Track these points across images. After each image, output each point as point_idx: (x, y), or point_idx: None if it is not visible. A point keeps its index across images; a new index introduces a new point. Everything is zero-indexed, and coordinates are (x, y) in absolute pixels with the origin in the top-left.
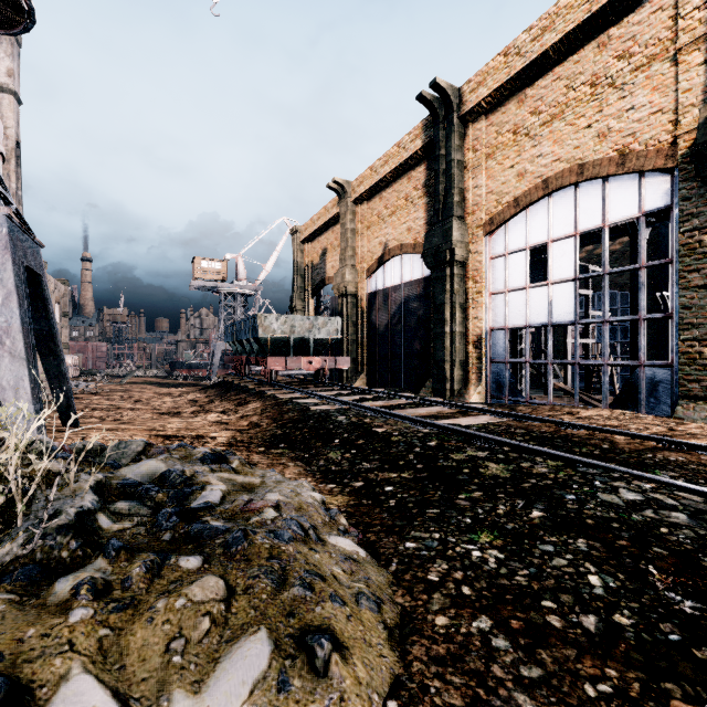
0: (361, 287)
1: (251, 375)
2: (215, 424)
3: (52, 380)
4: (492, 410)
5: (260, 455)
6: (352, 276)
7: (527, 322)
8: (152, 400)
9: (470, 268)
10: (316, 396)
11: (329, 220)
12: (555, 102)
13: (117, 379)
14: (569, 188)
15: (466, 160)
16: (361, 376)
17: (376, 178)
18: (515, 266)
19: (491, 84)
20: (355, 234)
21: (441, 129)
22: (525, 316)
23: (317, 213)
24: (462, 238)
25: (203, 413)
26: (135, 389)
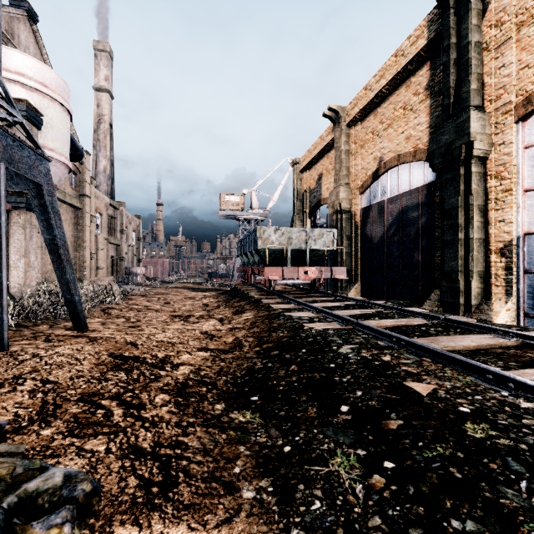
0: (355, 203)
1: (257, 283)
2: (201, 337)
3: (63, 286)
4: None
5: (205, 432)
6: (346, 194)
7: None
8: (177, 302)
9: (492, 164)
10: (311, 308)
11: (324, 147)
12: None
13: (167, 284)
14: None
15: (487, 40)
16: (355, 286)
17: (370, 95)
18: None
19: None
20: (348, 155)
21: (451, 15)
22: None
23: (313, 144)
24: (482, 129)
25: (205, 319)
26: (172, 292)
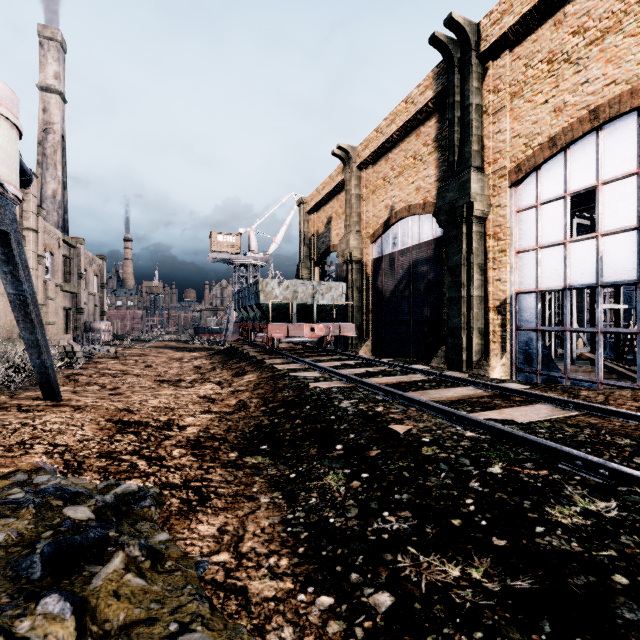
0: (366, 253)
1: (257, 341)
2: (201, 401)
3: (31, 349)
4: (549, 396)
5: (224, 471)
6: (357, 242)
7: (567, 282)
8: (161, 365)
9: (490, 225)
10: (317, 367)
11: (334, 188)
12: (607, 12)
13: (142, 343)
14: (629, 115)
15: (486, 104)
16: (366, 343)
17: (381, 139)
18: (549, 218)
19: (519, 9)
20: (359, 200)
21: (456, 73)
22: (563, 276)
23: (322, 183)
24: (481, 190)
25: (200, 383)
26: (152, 353)
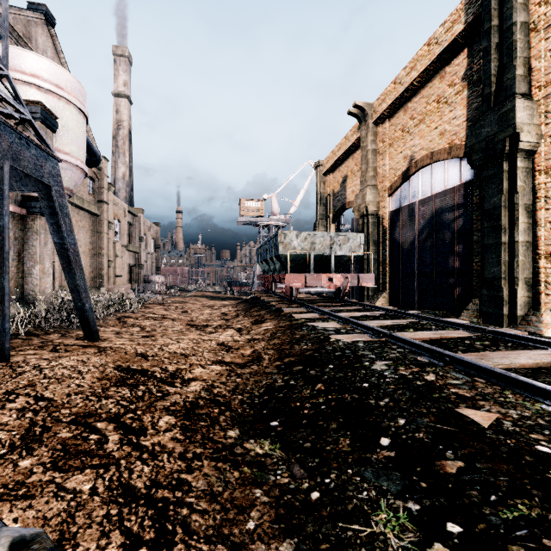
0: (383, 206)
1: (278, 291)
2: (217, 349)
3: (74, 293)
4: None
5: (213, 468)
6: (373, 196)
7: None
8: (195, 311)
9: (541, 158)
10: (337, 318)
11: (349, 147)
12: None
13: (185, 293)
14: None
15: (535, 19)
16: (383, 294)
17: (400, 89)
18: None
19: None
20: (375, 155)
21: None
22: None
23: (338, 145)
24: (529, 119)
25: (222, 329)
26: (190, 301)
